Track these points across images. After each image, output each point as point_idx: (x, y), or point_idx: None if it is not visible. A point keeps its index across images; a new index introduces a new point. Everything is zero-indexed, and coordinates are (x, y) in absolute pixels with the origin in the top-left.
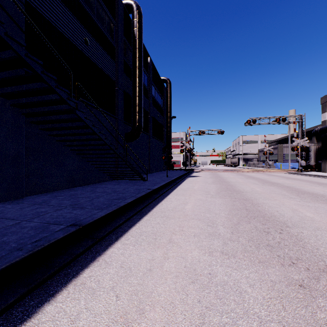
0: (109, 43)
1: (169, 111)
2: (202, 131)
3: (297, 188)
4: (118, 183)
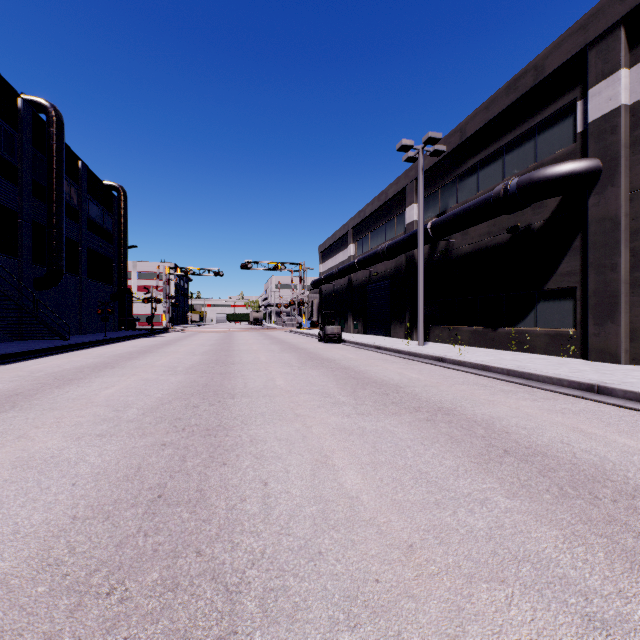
0: (8, 164)
1: (124, 237)
2: (190, 269)
3: (233, 341)
4: (24, 342)
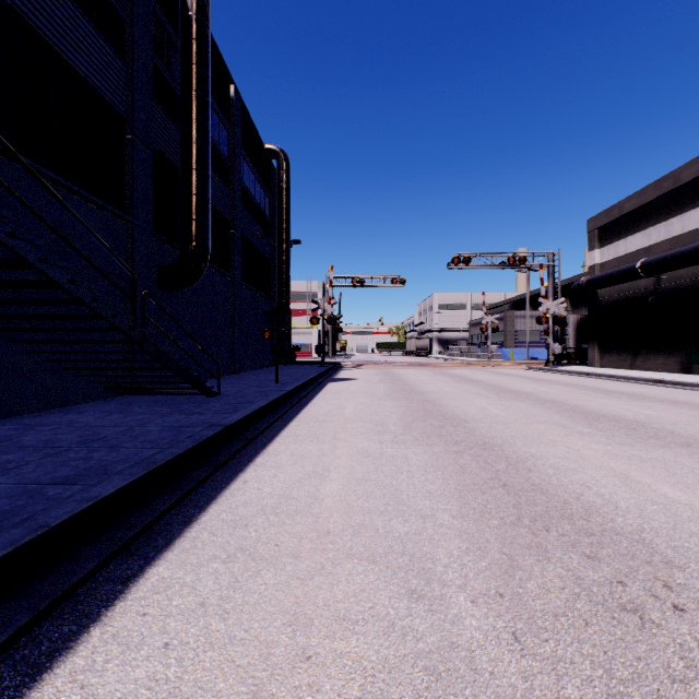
0: None
1: (286, 225)
2: (360, 277)
3: (574, 405)
4: (126, 405)
